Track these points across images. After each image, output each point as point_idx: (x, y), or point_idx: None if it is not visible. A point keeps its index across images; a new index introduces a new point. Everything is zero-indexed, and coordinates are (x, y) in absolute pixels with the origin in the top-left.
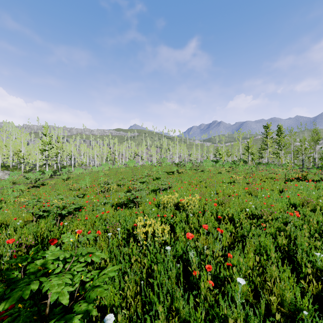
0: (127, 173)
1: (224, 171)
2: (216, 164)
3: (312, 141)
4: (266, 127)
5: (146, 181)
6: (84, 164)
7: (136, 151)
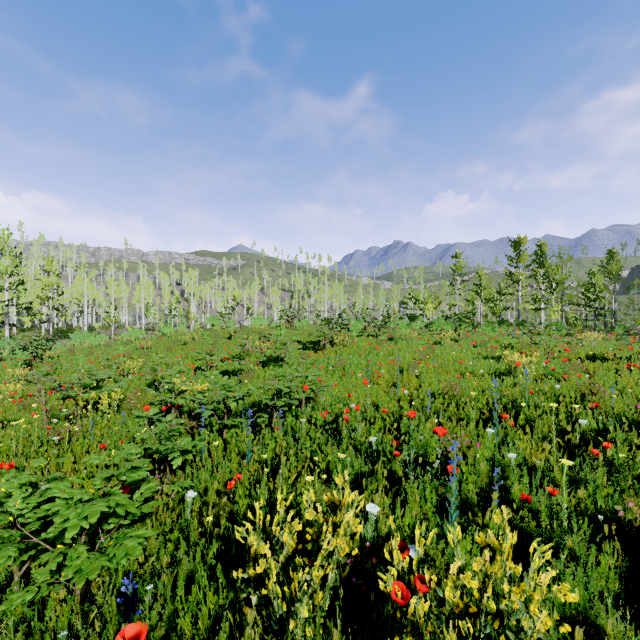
0: (201, 347)
1: (448, 339)
2: (411, 324)
3: (609, 275)
4: (517, 244)
5: (243, 369)
6: (112, 325)
7: (235, 296)
